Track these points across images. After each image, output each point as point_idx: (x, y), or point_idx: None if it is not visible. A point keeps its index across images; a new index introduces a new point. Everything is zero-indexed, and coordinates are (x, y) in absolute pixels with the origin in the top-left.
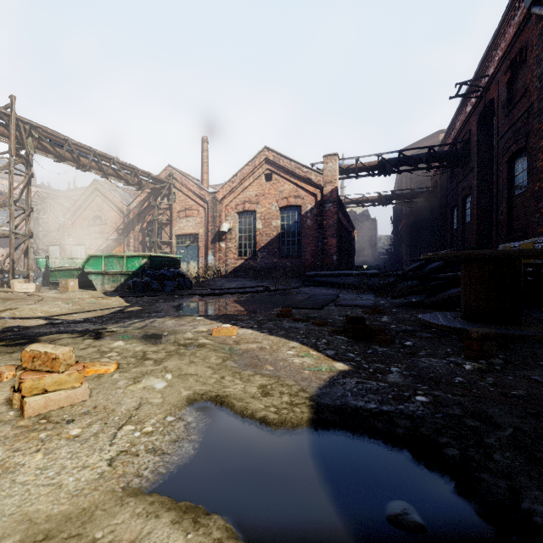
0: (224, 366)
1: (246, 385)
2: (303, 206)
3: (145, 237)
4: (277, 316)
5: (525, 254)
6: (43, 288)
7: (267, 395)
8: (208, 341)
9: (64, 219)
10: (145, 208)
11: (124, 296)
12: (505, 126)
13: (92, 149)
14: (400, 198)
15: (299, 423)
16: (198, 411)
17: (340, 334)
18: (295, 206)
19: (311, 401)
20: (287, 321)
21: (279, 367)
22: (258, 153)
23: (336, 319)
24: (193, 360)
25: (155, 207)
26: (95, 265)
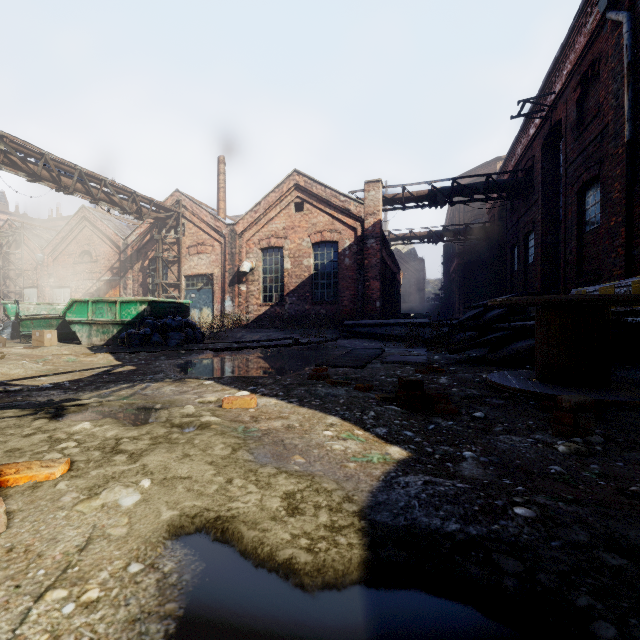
0: (233, 459)
1: (264, 494)
2: (340, 242)
3: (147, 277)
4: (310, 377)
5: (619, 299)
6: (12, 341)
7: (296, 513)
8: (214, 419)
9: (43, 254)
10: (147, 242)
11: (114, 352)
12: (574, 152)
13: (76, 167)
14: (452, 234)
15: (346, 570)
16: (184, 547)
17: (391, 403)
18: (331, 242)
19: (362, 520)
20: (322, 386)
21: (313, 458)
22: (286, 177)
23: (383, 381)
24: (187, 451)
25: (159, 241)
26: (80, 312)
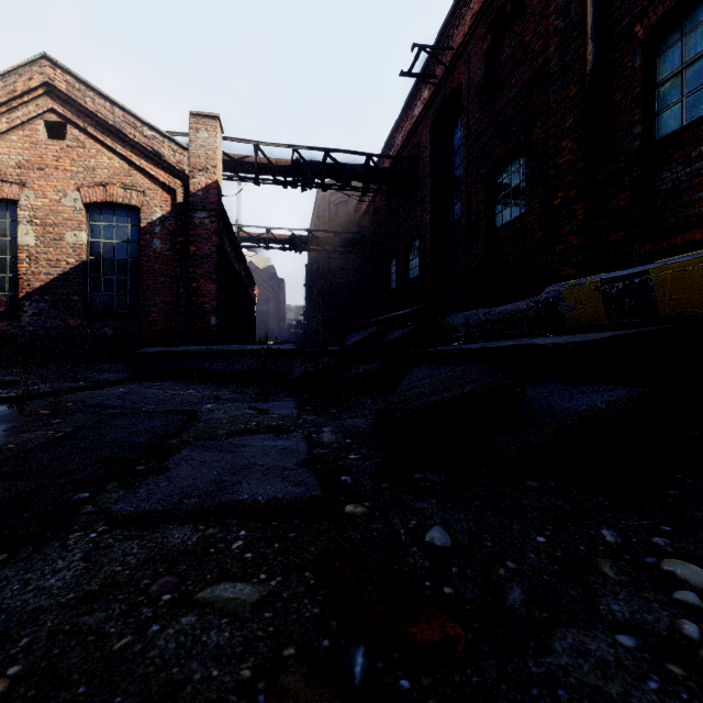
0: None
1: None
2: (144, 209)
3: None
4: None
5: None
6: None
7: None
8: None
9: None
10: None
11: None
12: (481, 122)
13: None
14: (319, 242)
15: None
16: None
17: None
18: (126, 207)
19: None
20: None
21: None
22: (23, 63)
23: None
24: None
25: None
26: None
